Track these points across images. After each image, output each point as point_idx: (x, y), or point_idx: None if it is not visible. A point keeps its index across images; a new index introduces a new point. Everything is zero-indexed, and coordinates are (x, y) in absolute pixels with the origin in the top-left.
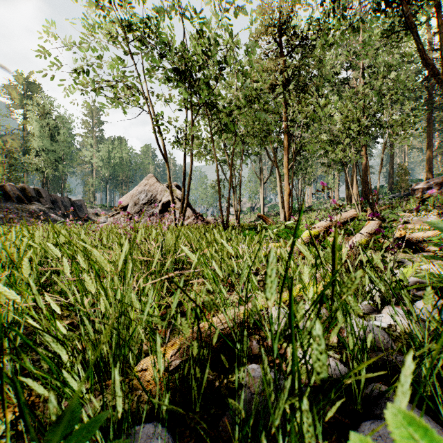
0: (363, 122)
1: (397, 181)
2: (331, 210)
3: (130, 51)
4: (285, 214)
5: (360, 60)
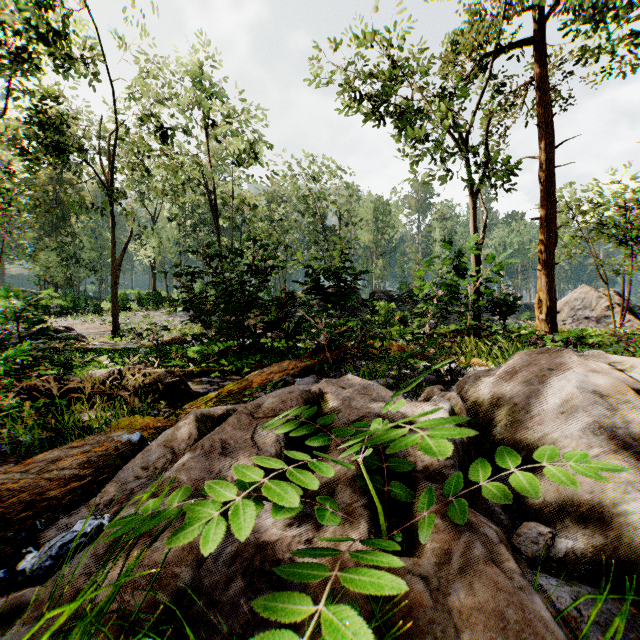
0: None
1: None
2: None
3: (580, 228)
4: None
5: None
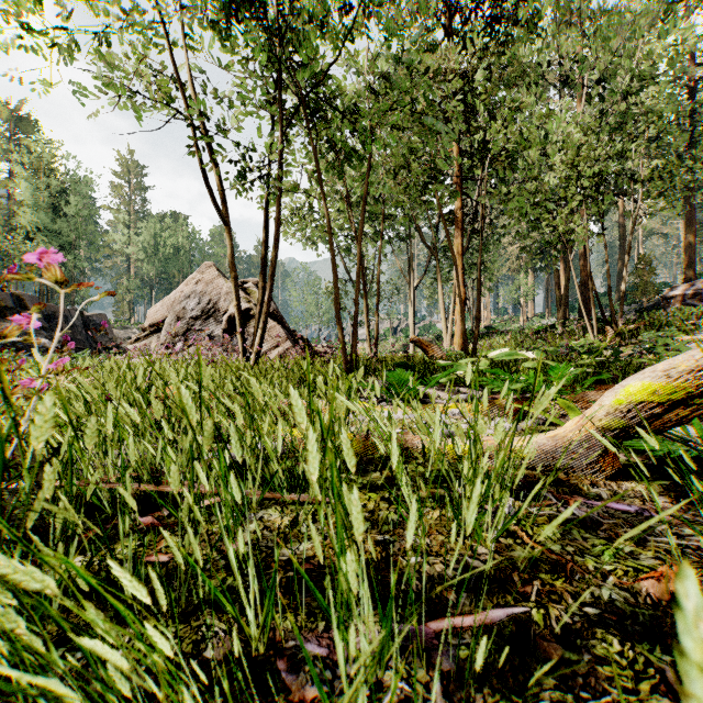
0: (599, 172)
1: (636, 285)
2: (530, 331)
3: None
4: (466, 338)
5: (586, 69)
